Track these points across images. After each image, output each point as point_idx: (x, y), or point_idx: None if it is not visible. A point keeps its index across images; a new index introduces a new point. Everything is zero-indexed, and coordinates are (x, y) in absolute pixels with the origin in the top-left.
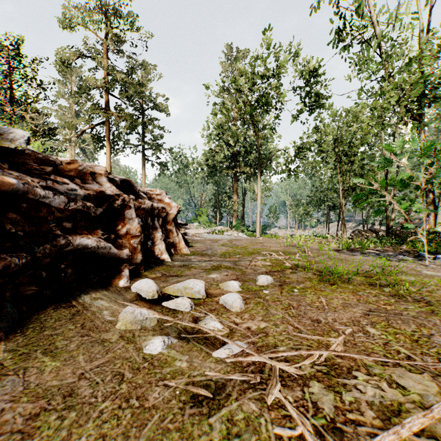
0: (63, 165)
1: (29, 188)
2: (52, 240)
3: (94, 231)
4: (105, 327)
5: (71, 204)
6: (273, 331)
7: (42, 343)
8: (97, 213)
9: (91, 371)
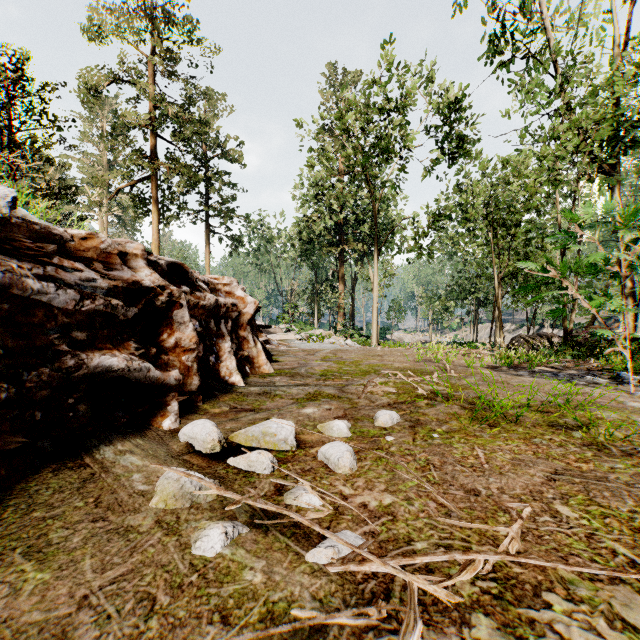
0: (76, 241)
1: (13, 279)
2: (52, 360)
3: (124, 344)
4: (134, 504)
5: (85, 302)
6: (404, 512)
7: (27, 534)
8: (129, 316)
9: (102, 590)
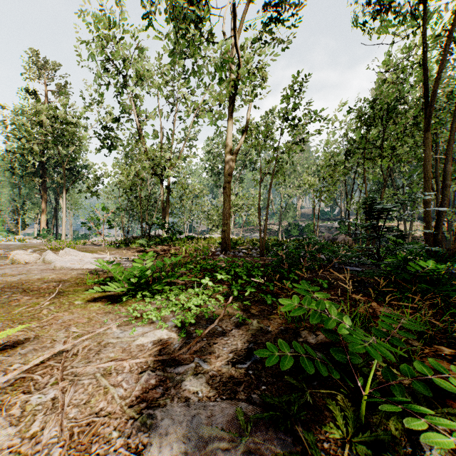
0: None
1: None
2: None
3: None
4: None
5: None
6: None
7: None
8: None
9: None
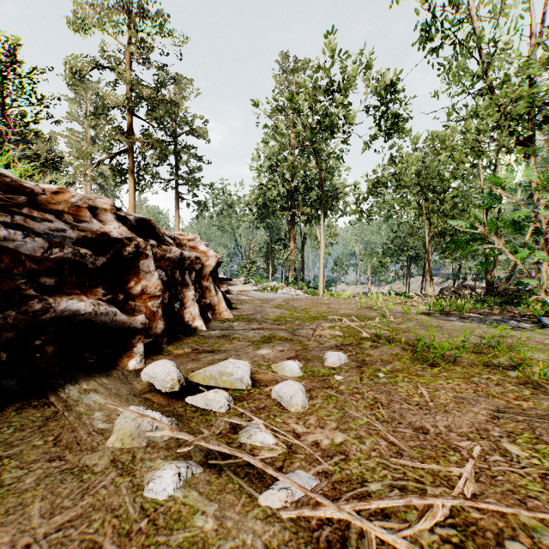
0: (47, 194)
1: None
2: (20, 303)
3: (92, 290)
4: (92, 442)
5: (54, 250)
6: (356, 451)
7: None
8: (97, 265)
9: (46, 538)
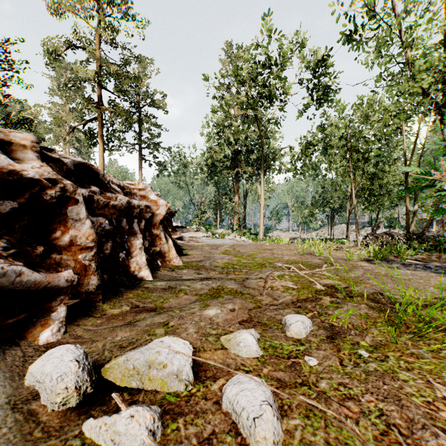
0: None
1: None
2: None
3: None
4: None
5: None
6: None
7: None
8: (2, 210)
9: None
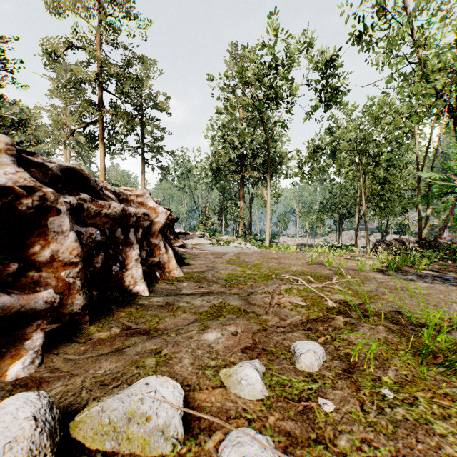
0: None
1: None
2: None
3: None
4: None
5: None
6: None
7: None
8: None
9: None
